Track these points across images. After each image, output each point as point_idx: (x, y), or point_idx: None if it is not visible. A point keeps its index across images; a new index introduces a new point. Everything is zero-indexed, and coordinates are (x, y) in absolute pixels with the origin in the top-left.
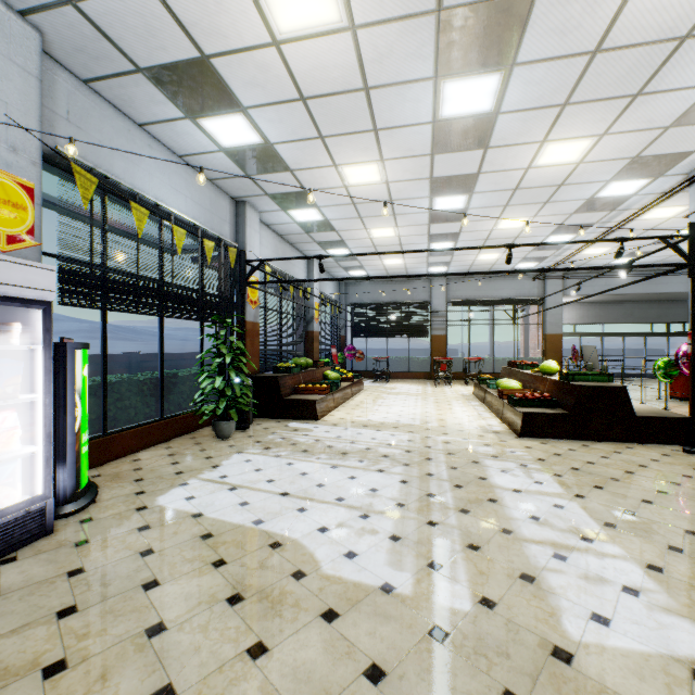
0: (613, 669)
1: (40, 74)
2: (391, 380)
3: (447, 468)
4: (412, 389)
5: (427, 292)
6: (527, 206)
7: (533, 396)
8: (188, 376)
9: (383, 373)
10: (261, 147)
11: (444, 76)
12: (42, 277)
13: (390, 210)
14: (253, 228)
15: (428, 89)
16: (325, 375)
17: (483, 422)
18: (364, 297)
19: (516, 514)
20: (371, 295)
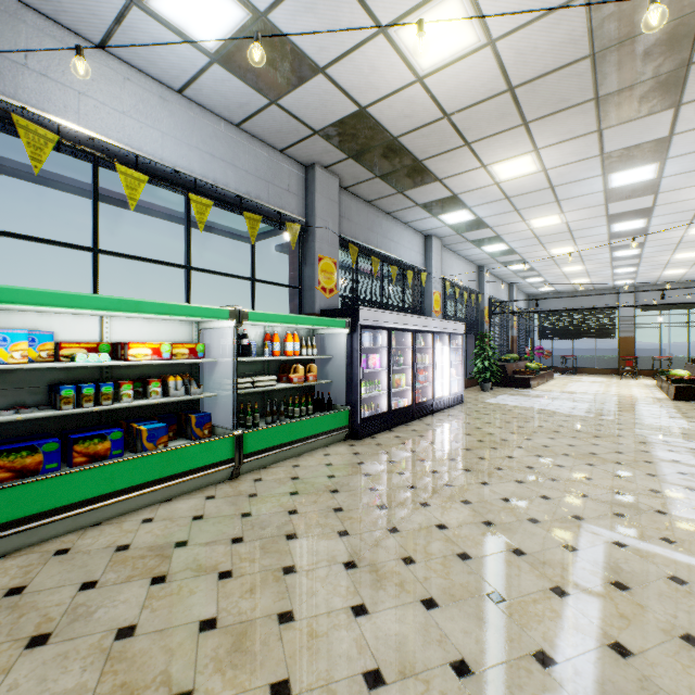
0: (651, 425)
1: (441, 254)
2: (577, 374)
3: (615, 404)
4: (597, 380)
5: (613, 300)
6: (694, 248)
7: (687, 378)
8: None
9: (569, 368)
10: (506, 250)
11: (612, 224)
12: (463, 327)
13: (579, 259)
14: (486, 279)
15: (604, 227)
16: (526, 366)
17: (651, 395)
18: (550, 306)
19: (643, 413)
20: (557, 305)
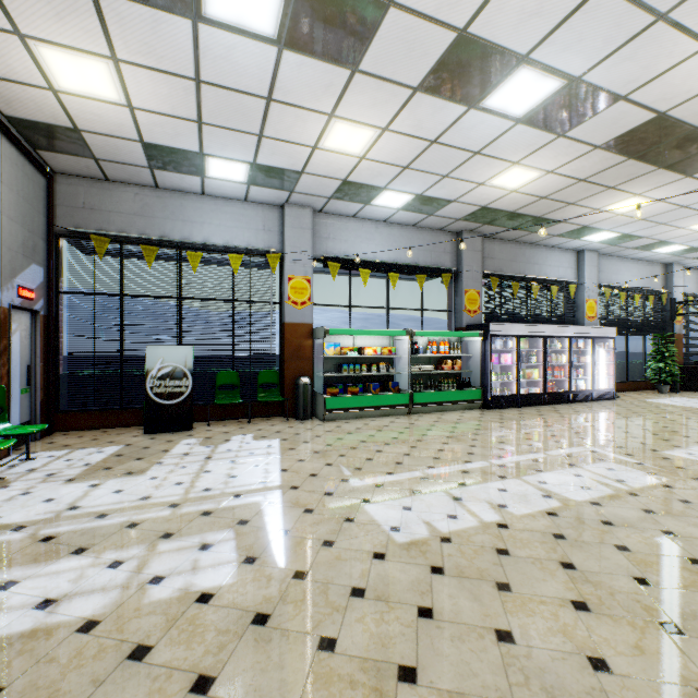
0: None
1: (597, 264)
2: None
3: None
4: None
5: None
6: None
7: None
8: (636, 363)
9: None
10: (687, 248)
11: None
12: (613, 331)
13: None
14: (677, 276)
15: None
16: None
17: None
18: None
19: None
20: None
